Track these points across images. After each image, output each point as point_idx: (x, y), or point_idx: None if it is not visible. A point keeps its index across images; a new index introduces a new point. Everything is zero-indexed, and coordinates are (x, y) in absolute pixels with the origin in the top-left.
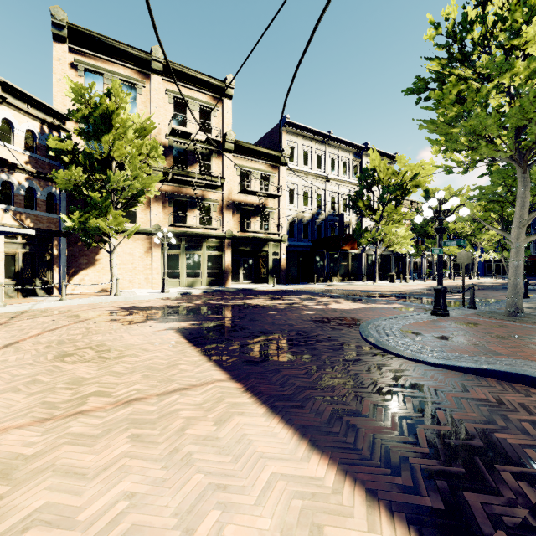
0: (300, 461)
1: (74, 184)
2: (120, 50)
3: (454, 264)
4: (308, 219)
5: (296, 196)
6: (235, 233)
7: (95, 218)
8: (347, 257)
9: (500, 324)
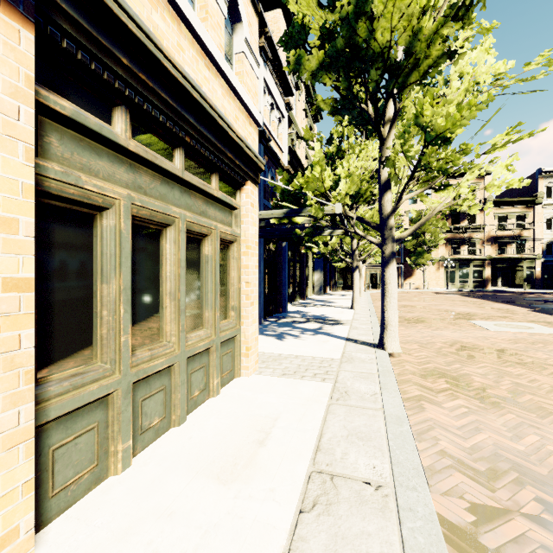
0: (482, 300)
1: (411, 246)
2: None
3: None
4: None
5: None
6: (494, 256)
7: (420, 258)
8: None
9: None
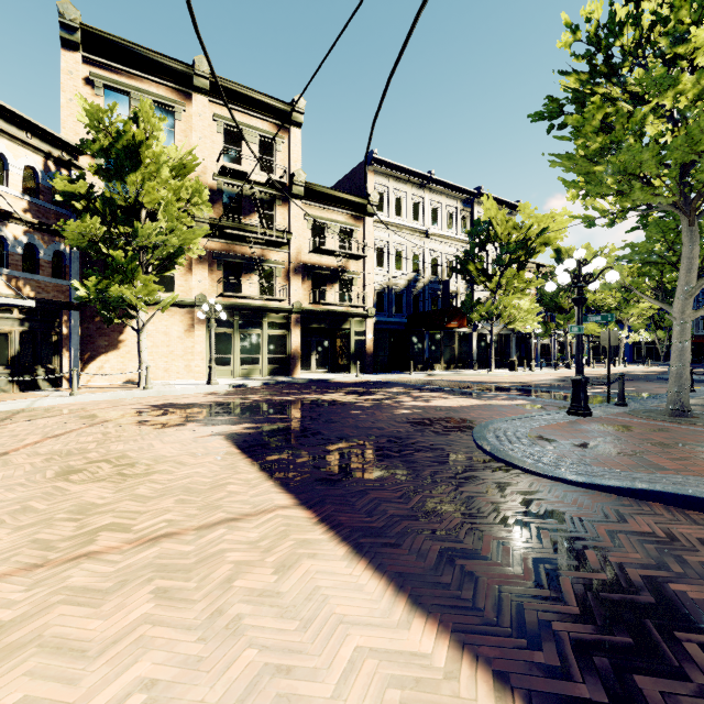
0: (396, 628)
1: (90, 240)
2: (151, 61)
3: (593, 347)
4: (402, 287)
5: (386, 257)
6: (306, 305)
7: (117, 285)
8: (453, 338)
9: (660, 427)
